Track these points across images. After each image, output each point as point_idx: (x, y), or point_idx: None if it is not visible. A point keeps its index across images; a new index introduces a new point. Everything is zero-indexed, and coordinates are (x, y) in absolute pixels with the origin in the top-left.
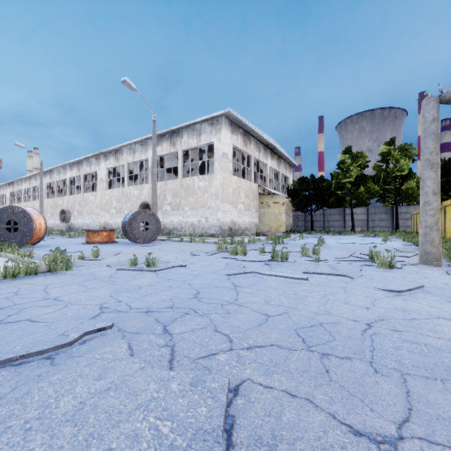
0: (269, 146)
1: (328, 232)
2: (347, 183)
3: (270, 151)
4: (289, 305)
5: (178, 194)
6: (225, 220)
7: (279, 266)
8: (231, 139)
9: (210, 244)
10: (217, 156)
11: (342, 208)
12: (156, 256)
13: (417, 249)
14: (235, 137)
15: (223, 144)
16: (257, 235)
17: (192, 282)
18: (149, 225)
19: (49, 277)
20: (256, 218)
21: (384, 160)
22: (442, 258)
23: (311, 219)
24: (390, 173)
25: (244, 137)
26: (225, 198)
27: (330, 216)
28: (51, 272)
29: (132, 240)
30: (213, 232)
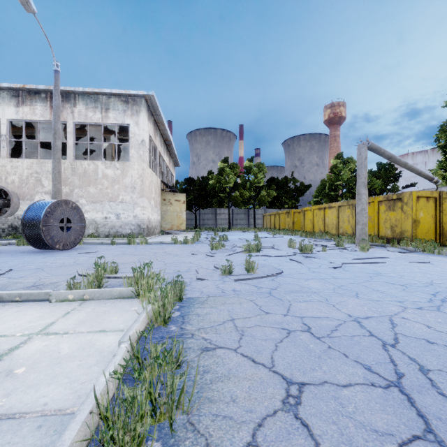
0: (166, 142)
1: (214, 230)
2: (227, 188)
3: (166, 147)
4: (444, 277)
5: (67, 180)
6: (145, 217)
7: (323, 257)
8: (148, 126)
9: (159, 244)
10: (134, 141)
11: (214, 208)
12: (183, 262)
13: (317, 239)
14: (150, 124)
15: (143, 129)
16: (163, 234)
17: (348, 277)
18: (70, 222)
19: (207, 305)
20: (160, 215)
21: (247, 172)
22: (349, 243)
23: (195, 217)
24: (252, 183)
25: (154, 127)
26: (145, 192)
27: (204, 215)
28: (181, 299)
29: (42, 246)
30: (130, 232)
